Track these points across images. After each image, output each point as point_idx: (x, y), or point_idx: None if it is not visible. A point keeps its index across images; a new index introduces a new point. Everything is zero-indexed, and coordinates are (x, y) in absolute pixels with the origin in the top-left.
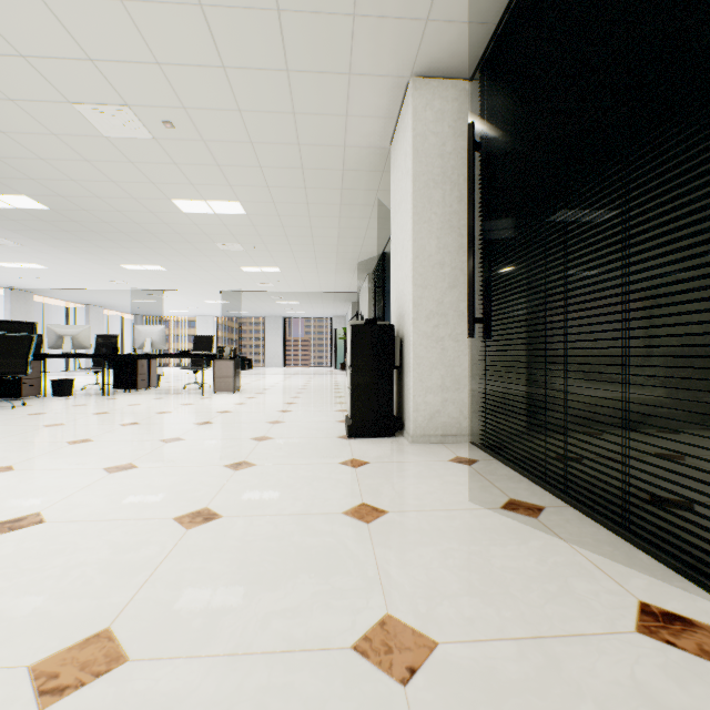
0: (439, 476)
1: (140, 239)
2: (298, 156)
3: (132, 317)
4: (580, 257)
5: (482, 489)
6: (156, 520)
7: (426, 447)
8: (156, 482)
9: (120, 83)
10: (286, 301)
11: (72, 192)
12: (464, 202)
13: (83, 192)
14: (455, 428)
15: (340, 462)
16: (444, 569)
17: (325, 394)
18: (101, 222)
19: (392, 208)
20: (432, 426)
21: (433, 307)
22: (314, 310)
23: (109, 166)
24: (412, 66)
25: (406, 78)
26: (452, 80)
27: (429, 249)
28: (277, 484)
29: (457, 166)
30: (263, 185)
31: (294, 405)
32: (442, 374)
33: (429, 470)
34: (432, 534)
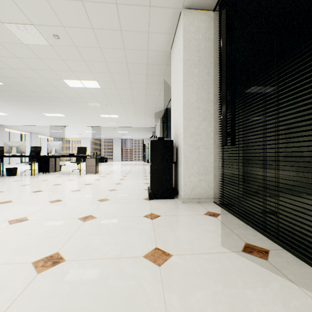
0: (200, 225)
1: (50, 100)
2: (124, 56)
3: (52, 139)
4: (289, 96)
5: (227, 235)
6: (20, 265)
7: (190, 205)
8: (34, 230)
9: (27, 10)
10: (122, 131)
11: (13, 75)
12: (210, 75)
13: (19, 75)
14: (205, 194)
15: (143, 215)
16: None
17: (139, 174)
18: (30, 91)
19: (171, 81)
20: (193, 193)
21: (194, 131)
22: (135, 135)
23: (29, 61)
24: (183, 1)
25: (179, 9)
26: (203, 11)
27: (192, 99)
28: (106, 232)
29: (206, 56)
30: (108, 72)
31: (123, 180)
32: (198, 166)
33: (194, 221)
34: (202, 276)
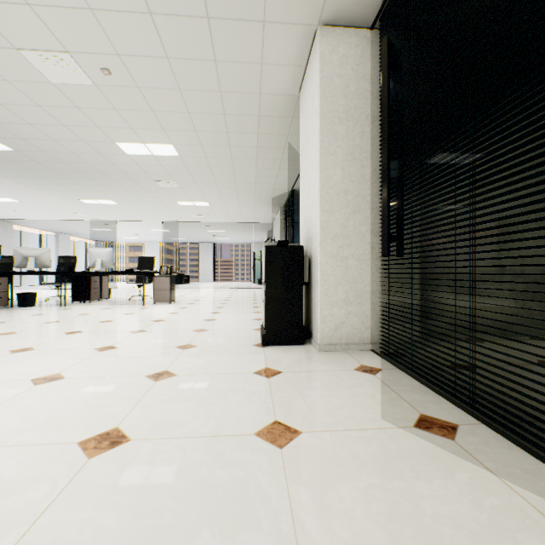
0: (348, 387)
1: (93, 177)
2: (221, 103)
3: (94, 243)
4: (491, 176)
5: (391, 403)
6: (60, 446)
7: (332, 355)
8: (76, 395)
9: (58, 29)
10: (215, 229)
11: (31, 135)
12: (365, 137)
13: (40, 135)
14: (357, 337)
15: (254, 371)
16: (369, 520)
17: (245, 304)
18: (59, 162)
19: (300, 146)
20: (337, 336)
21: (338, 230)
22: (237, 237)
23: (59, 111)
24: (319, 13)
25: (314, 26)
26: (354, 28)
27: (335, 178)
28: (193, 397)
29: (359, 105)
30: (192, 130)
31: (218, 314)
32: (345, 289)
33: (338, 381)
34: (349, 463)
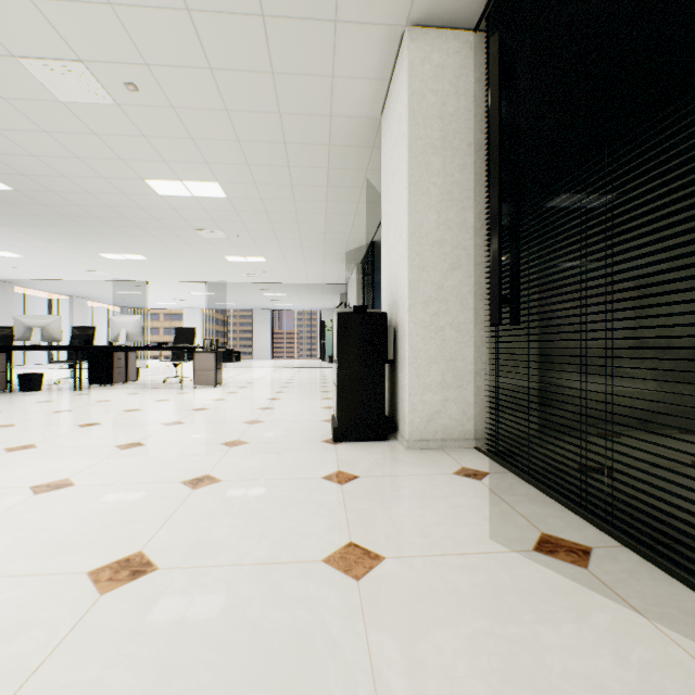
0: (446, 497)
1: (116, 225)
2: (280, 128)
3: (118, 309)
4: (636, 219)
5: (502, 518)
6: (63, 577)
7: (424, 454)
8: (89, 507)
9: (68, 31)
10: (274, 292)
11: (35, 170)
12: (467, 171)
13: (47, 170)
14: (457, 431)
15: (323, 475)
16: (477, 680)
17: (311, 388)
18: (72, 205)
19: (383, 184)
20: (430, 429)
21: (431, 292)
22: (302, 302)
23: (71, 139)
24: (408, 10)
25: (401, 27)
26: (453, 30)
27: (428, 224)
28: (242, 510)
29: (459, 130)
30: (243, 163)
31: (277, 401)
32: (442, 369)
33: (432, 488)
34: (448, 600)
